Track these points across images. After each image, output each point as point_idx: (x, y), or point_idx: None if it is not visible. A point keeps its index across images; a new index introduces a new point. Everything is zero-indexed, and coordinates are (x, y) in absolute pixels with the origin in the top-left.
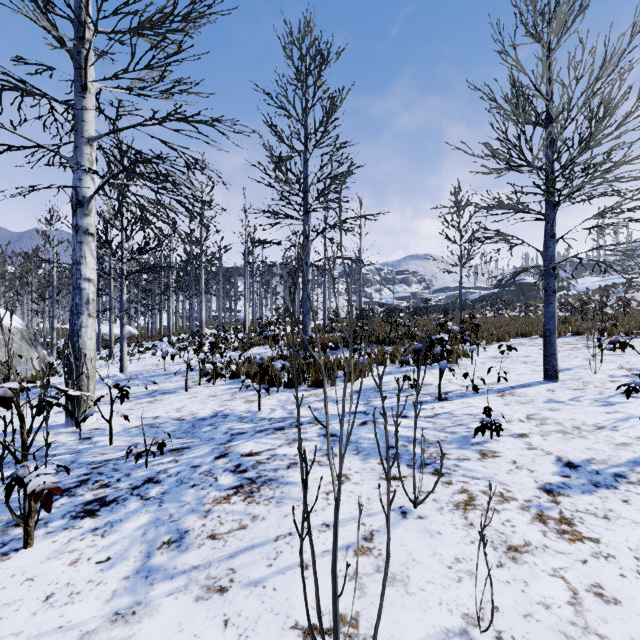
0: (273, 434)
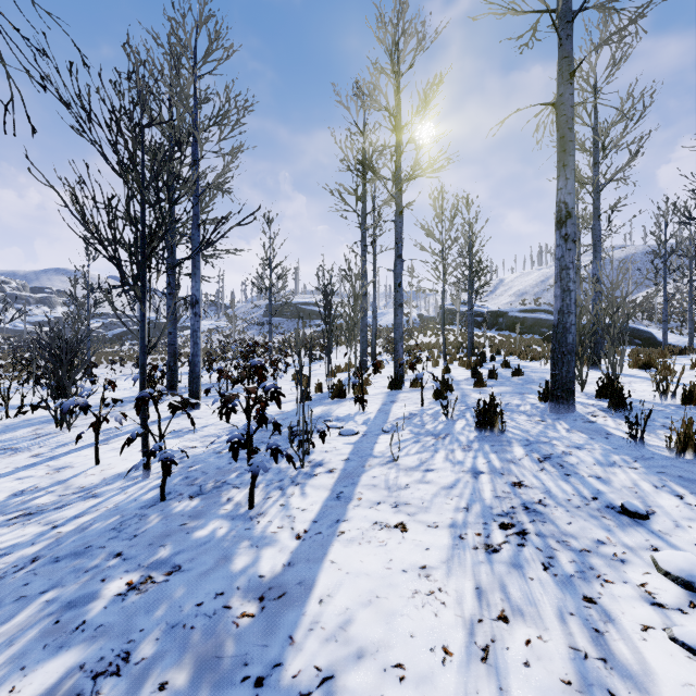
0: None
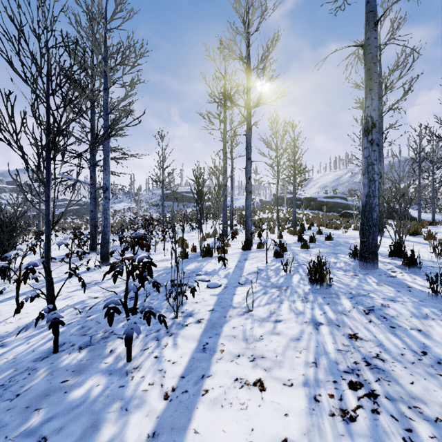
0: None
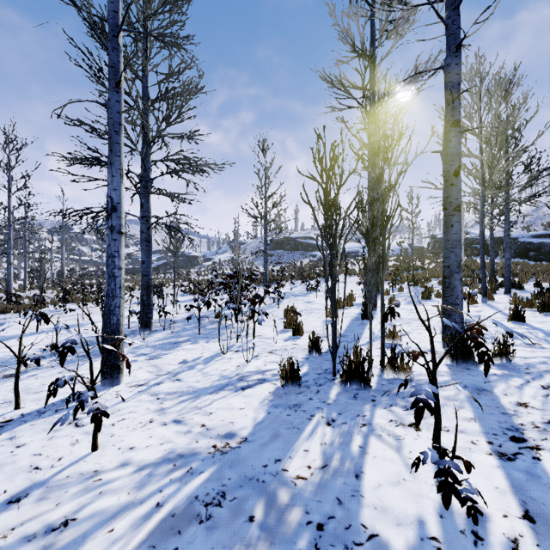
0: (2, 320)
